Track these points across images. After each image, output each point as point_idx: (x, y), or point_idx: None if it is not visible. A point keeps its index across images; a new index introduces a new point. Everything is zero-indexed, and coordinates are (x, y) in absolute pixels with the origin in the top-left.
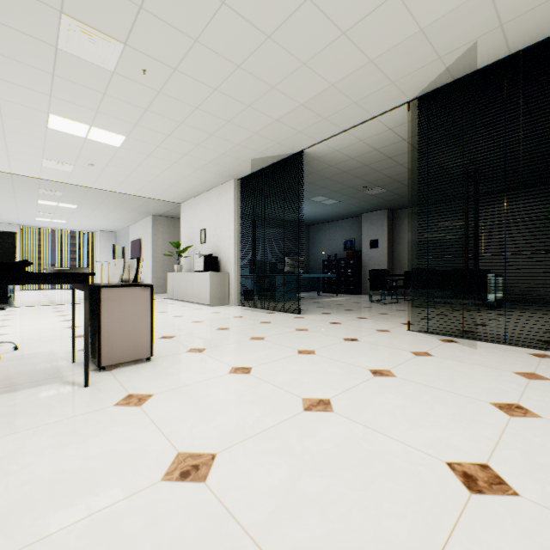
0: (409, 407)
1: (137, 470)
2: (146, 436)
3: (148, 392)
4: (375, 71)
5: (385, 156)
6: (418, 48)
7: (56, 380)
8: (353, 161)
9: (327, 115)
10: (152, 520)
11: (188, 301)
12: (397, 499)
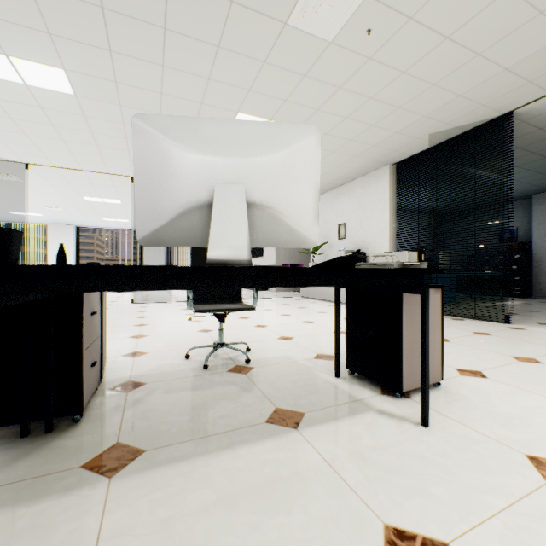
0: None
1: None
2: None
3: None
4: None
5: None
6: None
7: (360, 405)
8: None
9: None
10: None
11: (329, 300)
12: None
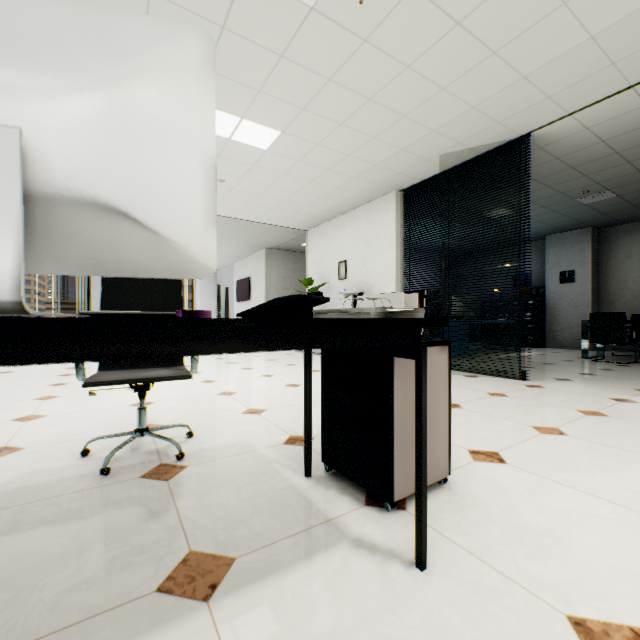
0: None
1: None
2: None
3: (606, 613)
4: None
5: None
6: None
7: (330, 532)
8: (600, 146)
9: (623, 56)
10: None
11: None
12: None
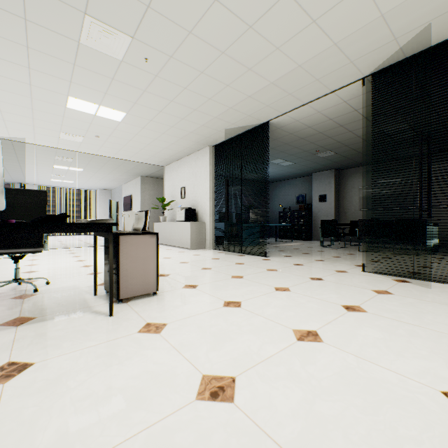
0: (389, 340)
1: (173, 389)
2: (172, 360)
3: (162, 321)
4: (337, 53)
5: (337, 125)
6: (377, 31)
7: (85, 310)
8: (310, 129)
9: (292, 91)
10: (199, 435)
11: (172, 245)
12: (409, 425)
